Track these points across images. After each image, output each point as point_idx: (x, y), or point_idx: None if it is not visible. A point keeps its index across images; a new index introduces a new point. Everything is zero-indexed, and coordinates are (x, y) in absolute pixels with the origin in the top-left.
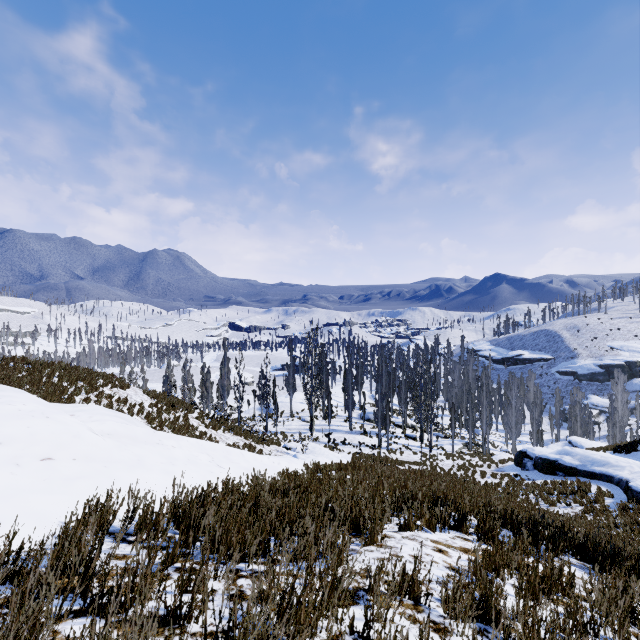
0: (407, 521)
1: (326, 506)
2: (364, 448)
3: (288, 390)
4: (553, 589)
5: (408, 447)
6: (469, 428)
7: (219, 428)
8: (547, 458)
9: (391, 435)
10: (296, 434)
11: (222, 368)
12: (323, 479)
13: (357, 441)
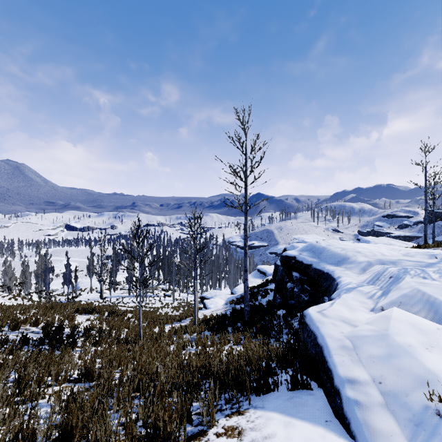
0: (28, 307)
1: (3, 307)
2: (131, 304)
3: (89, 274)
4: (55, 315)
5: (161, 301)
6: (201, 287)
7: (14, 299)
8: (202, 296)
9: (155, 295)
10: (90, 301)
11: (37, 262)
12: (23, 304)
13: (130, 301)
